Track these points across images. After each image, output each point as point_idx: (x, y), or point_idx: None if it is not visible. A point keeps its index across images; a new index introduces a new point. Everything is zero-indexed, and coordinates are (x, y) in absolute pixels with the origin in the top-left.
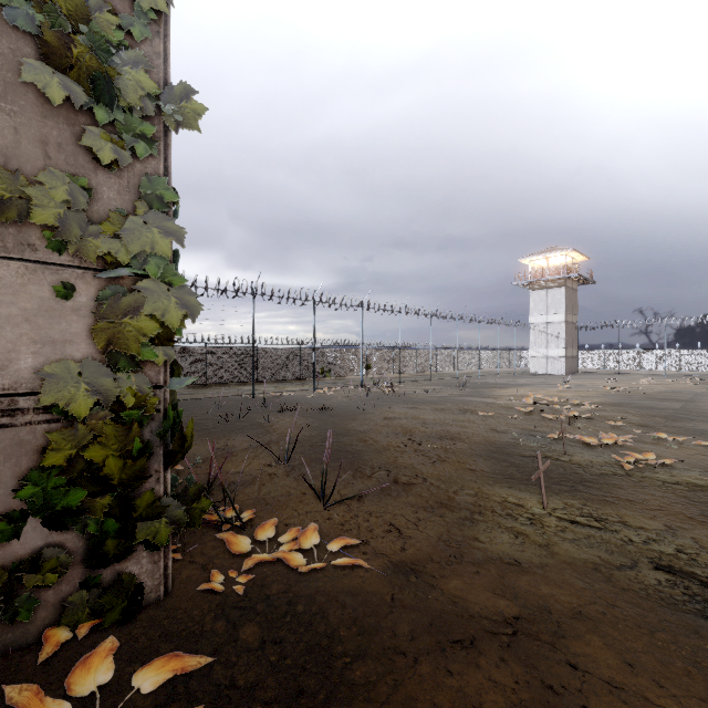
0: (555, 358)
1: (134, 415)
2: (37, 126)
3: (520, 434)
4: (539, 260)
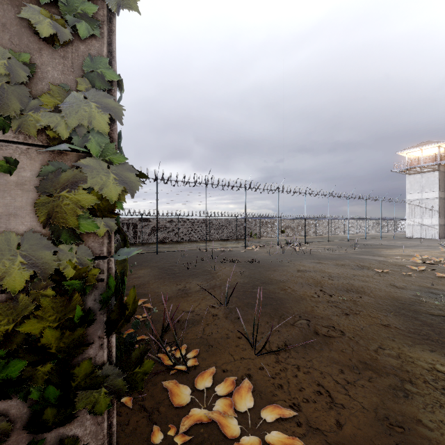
0: (429, 226)
1: (75, 285)
2: None
3: (420, 291)
4: (414, 152)
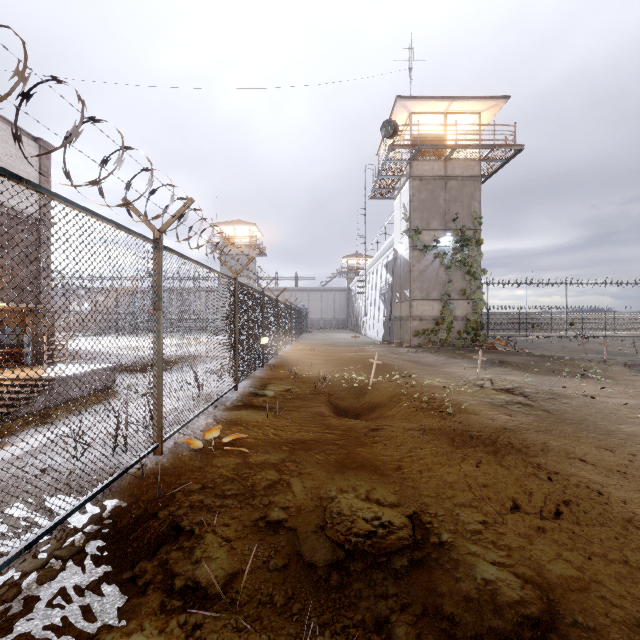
0: None
1: (476, 321)
2: (465, 282)
3: (633, 351)
4: None
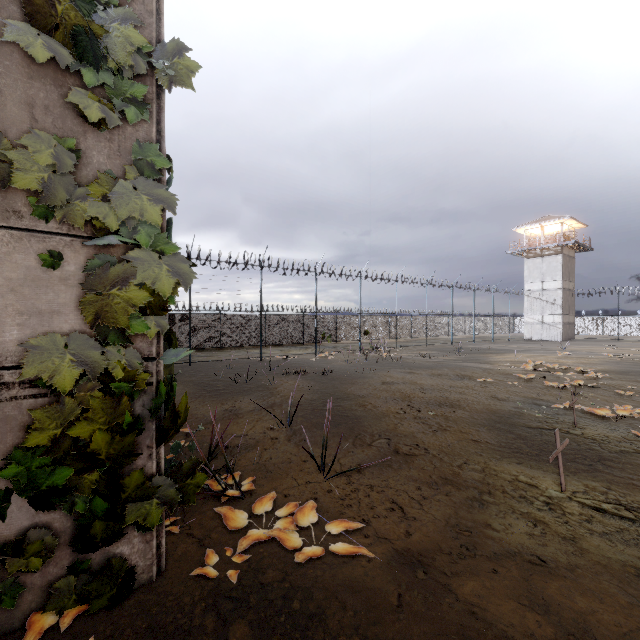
0: (551, 325)
1: (124, 389)
2: (22, 88)
3: (523, 402)
4: (534, 229)
